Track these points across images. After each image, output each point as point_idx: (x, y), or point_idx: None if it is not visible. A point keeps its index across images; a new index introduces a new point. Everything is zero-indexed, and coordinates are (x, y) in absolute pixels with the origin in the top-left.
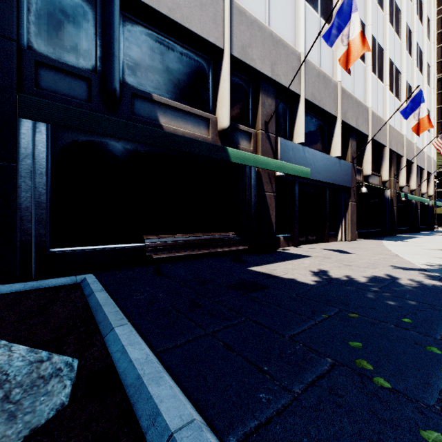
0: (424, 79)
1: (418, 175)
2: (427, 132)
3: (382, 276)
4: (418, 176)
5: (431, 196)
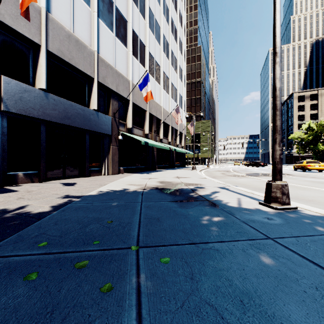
0: (178, 77)
1: (174, 133)
2: (180, 108)
3: (9, 208)
4: (174, 134)
5: (184, 147)
